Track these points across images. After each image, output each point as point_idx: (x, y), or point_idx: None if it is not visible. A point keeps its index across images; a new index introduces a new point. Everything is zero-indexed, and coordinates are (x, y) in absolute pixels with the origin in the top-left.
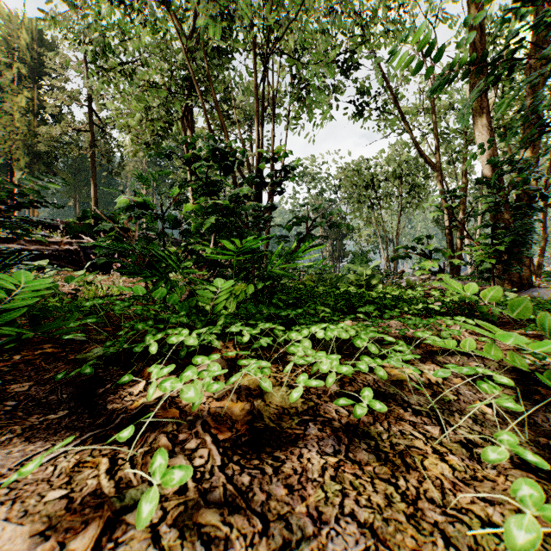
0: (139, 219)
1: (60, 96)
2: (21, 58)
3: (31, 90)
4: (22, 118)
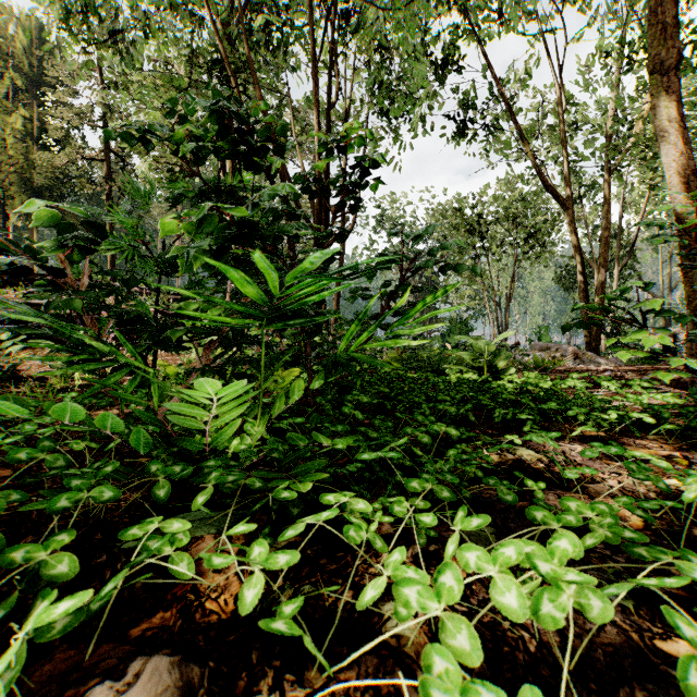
0: (91, 252)
1: (65, 114)
2: (16, 67)
3: (30, 108)
4: (18, 144)
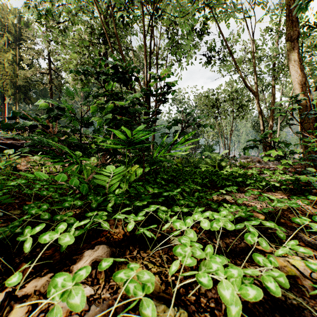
0: (58, 119)
1: (31, 53)
2: (9, 31)
3: (15, 50)
4: (10, 66)
